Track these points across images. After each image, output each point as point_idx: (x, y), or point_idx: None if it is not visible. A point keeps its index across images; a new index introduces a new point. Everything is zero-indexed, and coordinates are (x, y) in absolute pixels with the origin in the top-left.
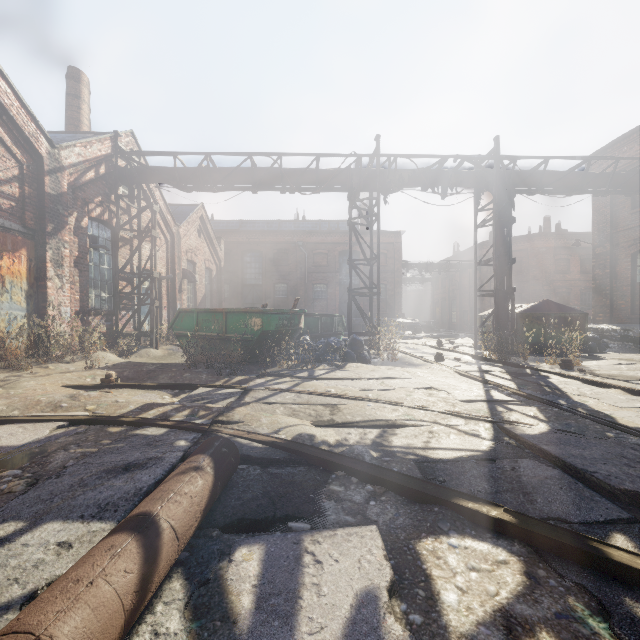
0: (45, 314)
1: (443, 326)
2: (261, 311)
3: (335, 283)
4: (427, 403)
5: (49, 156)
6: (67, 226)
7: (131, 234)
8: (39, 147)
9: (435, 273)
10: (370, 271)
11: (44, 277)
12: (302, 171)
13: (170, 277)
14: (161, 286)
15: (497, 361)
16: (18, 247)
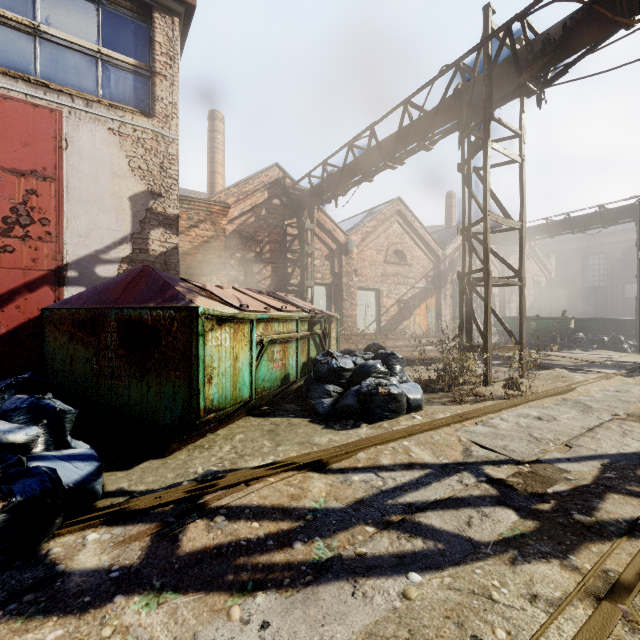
0: (440, 320)
1: None
2: (535, 318)
3: None
4: (581, 358)
5: (442, 255)
6: (448, 282)
7: (476, 275)
8: (439, 253)
9: None
10: None
11: (440, 305)
12: (588, 218)
13: (500, 295)
14: (494, 301)
15: None
16: (433, 295)
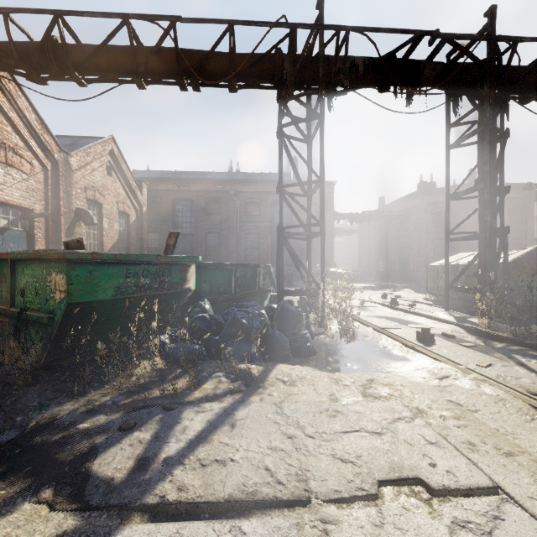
0: None
1: (370, 275)
2: (62, 257)
3: (267, 232)
4: None
5: None
6: None
7: None
8: None
9: (362, 225)
10: (308, 205)
11: None
12: (209, 51)
13: (45, 215)
14: (33, 227)
15: None
16: None
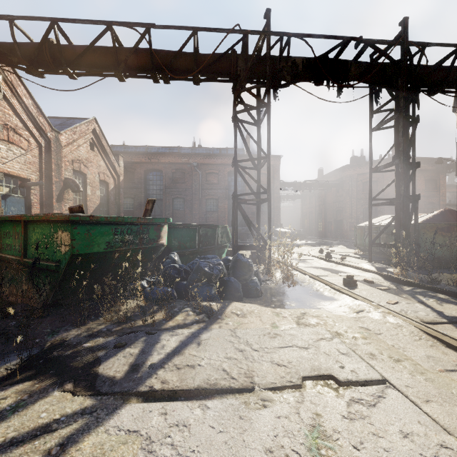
0: None
1: (311, 234)
2: (67, 219)
3: (224, 198)
4: None
5: None
6: None
7: None
8: None
9: (304, 192)
10: (257, 176)
11: None
12: (177, 52)
13: (40, 184)
14: (30, 193)
15: (435, 289)
16: None
